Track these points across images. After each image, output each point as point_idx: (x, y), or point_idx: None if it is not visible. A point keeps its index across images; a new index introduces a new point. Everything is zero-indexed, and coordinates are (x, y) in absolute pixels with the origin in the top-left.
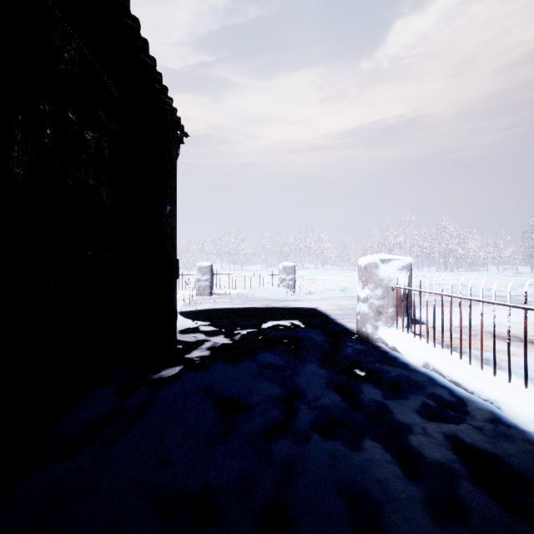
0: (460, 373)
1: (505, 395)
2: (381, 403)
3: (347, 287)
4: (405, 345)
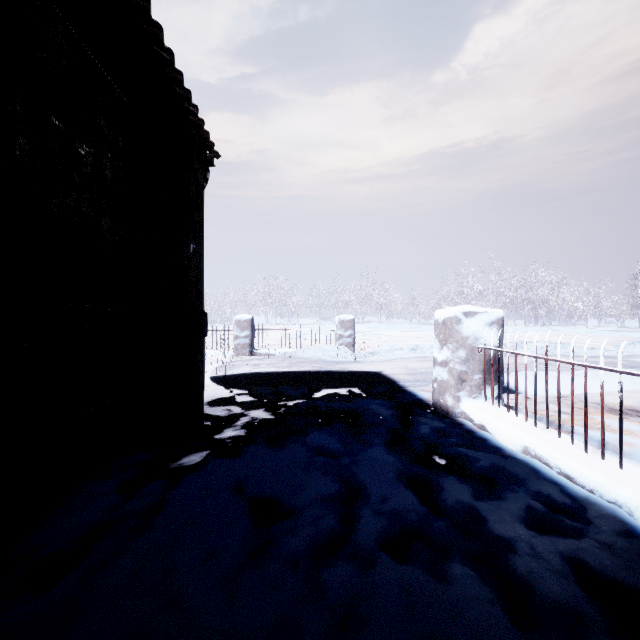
0: (573, 463)
1: (639, 498)
2: (471, 506)
3: (418, 345)
4: (497, 422)
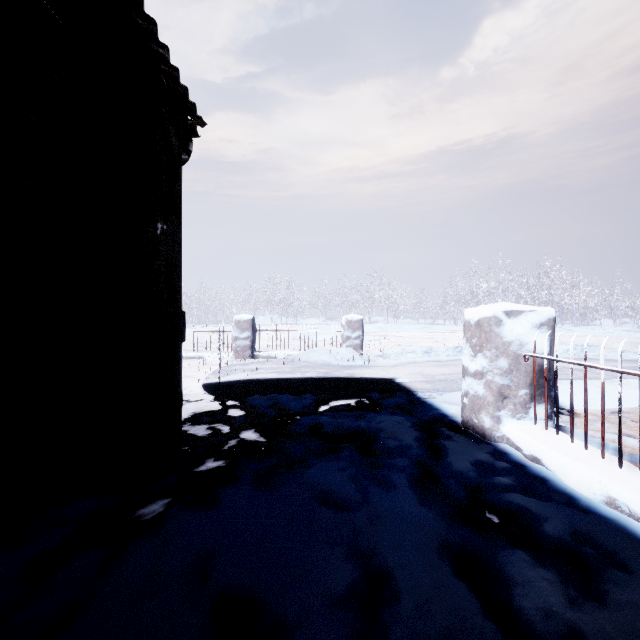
0: None
1: None
2: (569, 624)
3: (432, 348)
4: (560, 457)
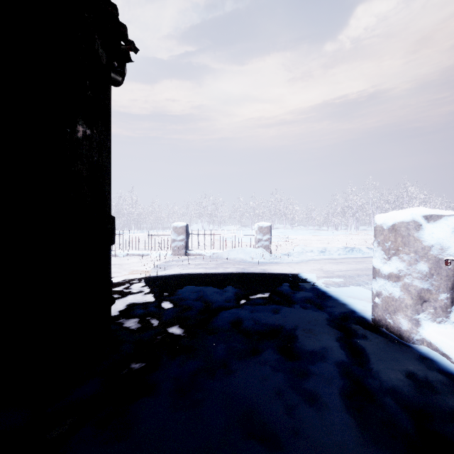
0: None
1: None
2: None
3: (326, 248)
4: None
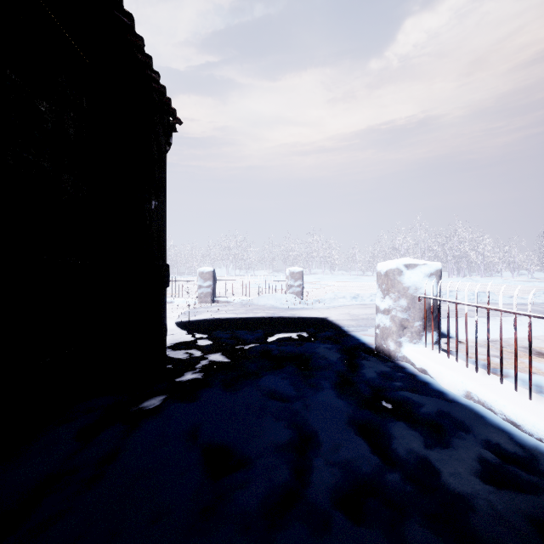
0: (519, 411)
1: None
2: (423, 456)
3: (359, 294)
4: (439, 367)
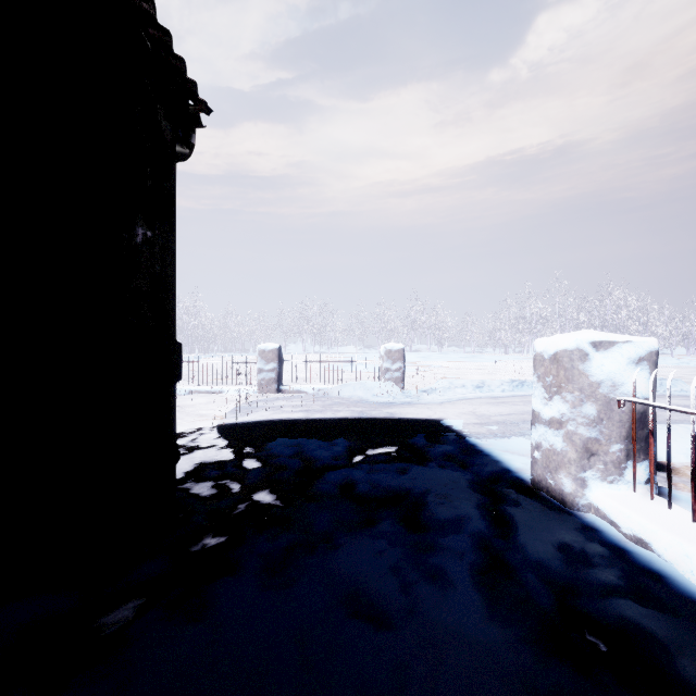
0: None
1: None
2: None
3: (484, 381)
4: (680, 544)
